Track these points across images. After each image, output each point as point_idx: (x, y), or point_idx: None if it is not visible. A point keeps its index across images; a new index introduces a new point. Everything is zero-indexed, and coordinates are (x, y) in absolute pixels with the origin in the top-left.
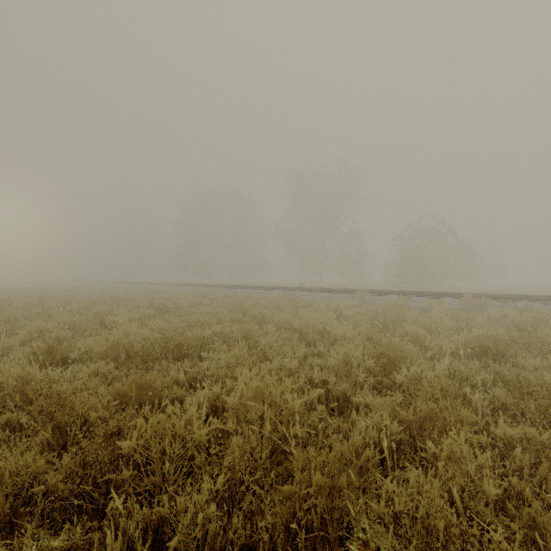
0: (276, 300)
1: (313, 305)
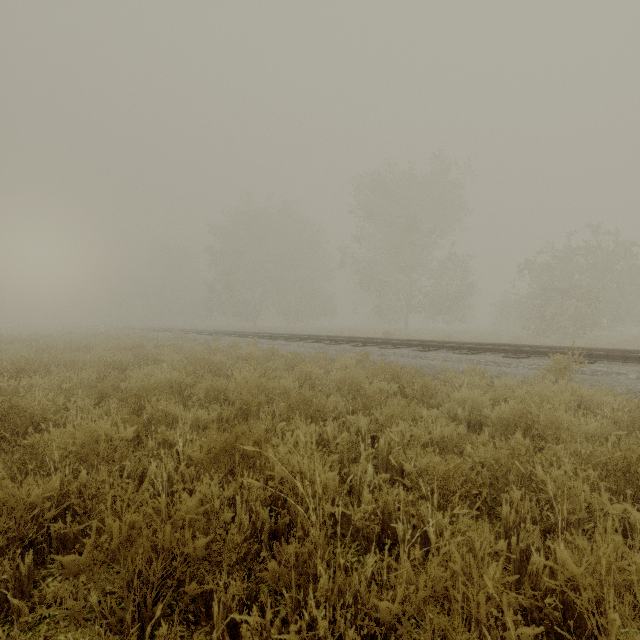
0: (354, 375)
1: (454, 393)
